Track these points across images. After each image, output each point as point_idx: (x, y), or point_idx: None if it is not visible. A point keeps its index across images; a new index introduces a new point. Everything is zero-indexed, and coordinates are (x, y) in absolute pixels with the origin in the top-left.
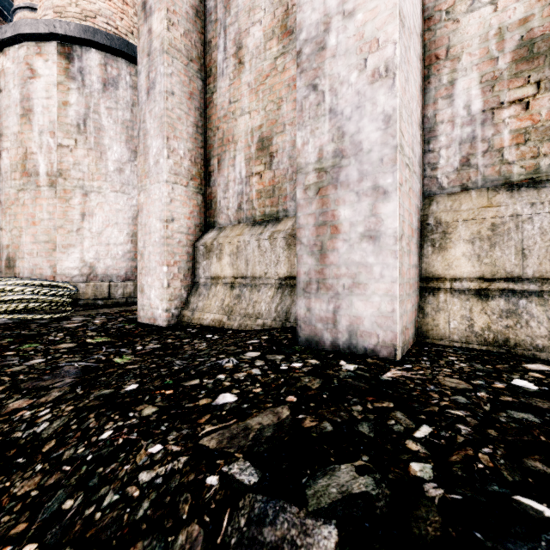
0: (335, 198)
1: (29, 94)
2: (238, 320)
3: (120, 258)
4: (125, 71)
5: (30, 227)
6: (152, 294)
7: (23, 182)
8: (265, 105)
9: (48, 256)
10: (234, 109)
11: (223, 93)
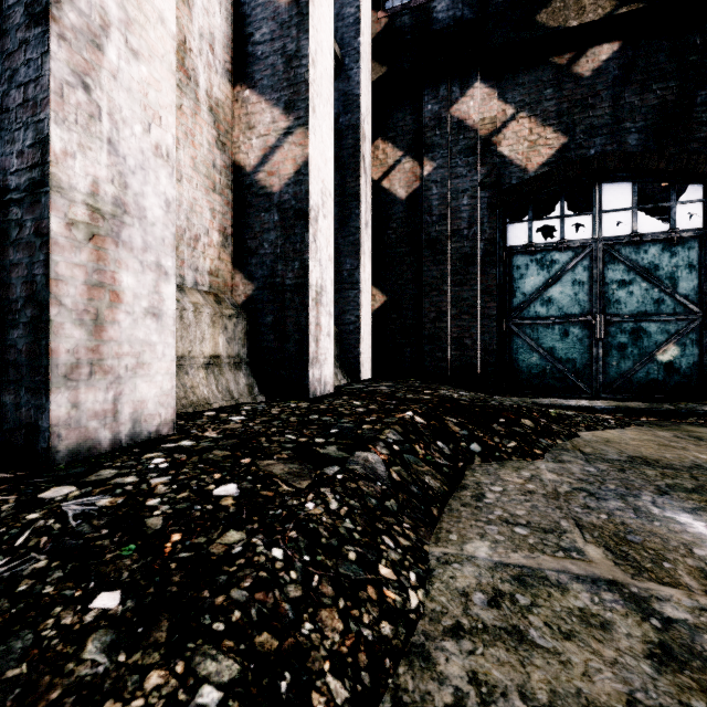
0: (117, 257)
1: None
2: None
3: None
4: None
5: None
6: None
7: None
8: None
9: None
10: None
11: None
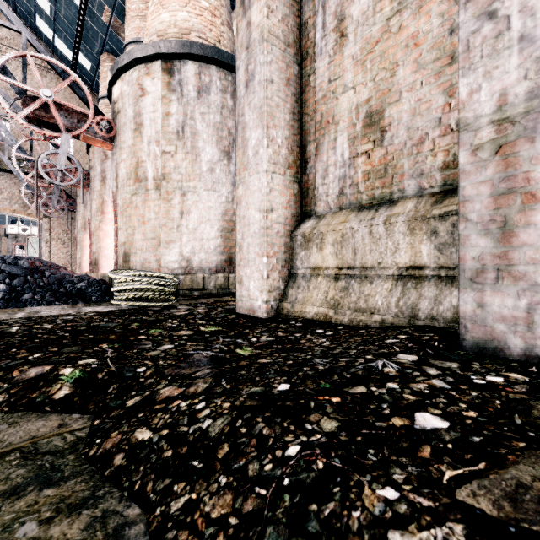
0: (531, 154)
1: (140, 111)
2: (348, 315)
3: (212, 252)
4: (216, 77)
5: (141, 226)
6: (251, 285)
7: (136, 187)
8: (374, 75)
9: (154, 251)
10: (334, 88)
11: (322, 73)
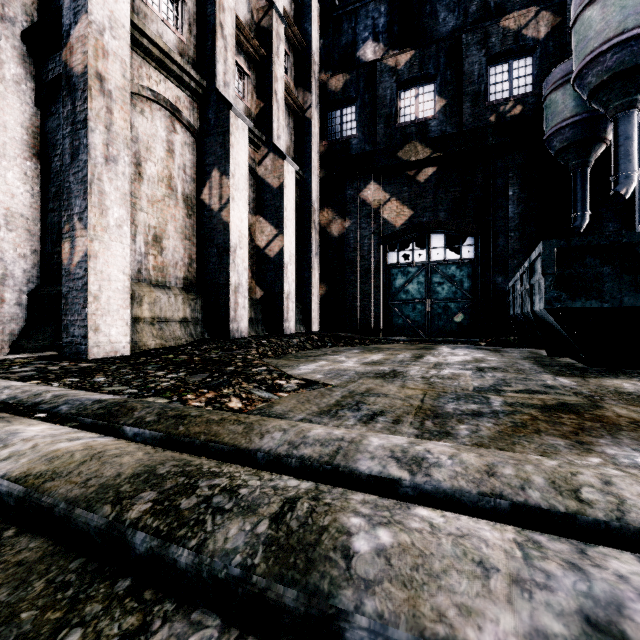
0: (238, 296)
1: None
2: (173, 341)
3: None
4: None
5: None
6: (113, 331)
7: None
8: (158, 217)
9: None
10: (135, 202)
11: None
